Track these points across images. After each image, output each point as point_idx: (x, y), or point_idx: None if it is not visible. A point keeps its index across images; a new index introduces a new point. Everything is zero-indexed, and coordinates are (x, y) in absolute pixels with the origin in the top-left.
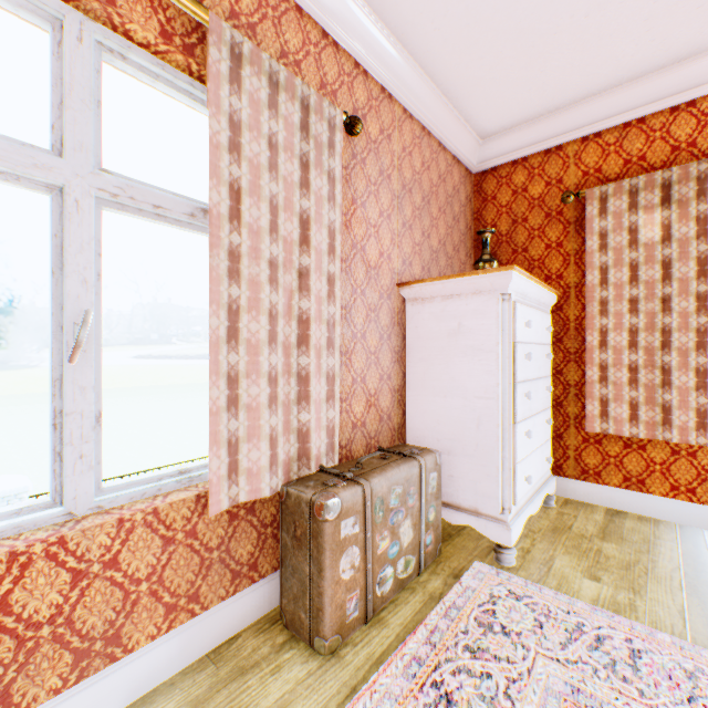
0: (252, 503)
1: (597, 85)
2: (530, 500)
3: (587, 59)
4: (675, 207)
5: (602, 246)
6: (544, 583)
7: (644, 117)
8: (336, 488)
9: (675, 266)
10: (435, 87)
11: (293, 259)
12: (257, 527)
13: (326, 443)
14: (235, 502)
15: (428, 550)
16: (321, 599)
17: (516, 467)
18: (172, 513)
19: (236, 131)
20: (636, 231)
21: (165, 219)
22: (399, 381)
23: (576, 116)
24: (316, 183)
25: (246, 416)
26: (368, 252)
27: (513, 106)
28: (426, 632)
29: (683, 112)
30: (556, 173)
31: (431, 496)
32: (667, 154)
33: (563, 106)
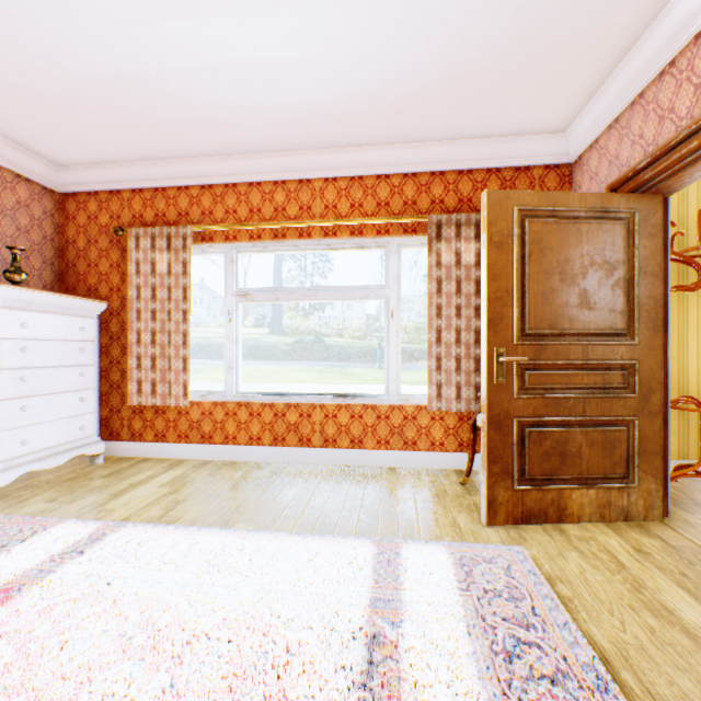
0: None
1: (130, 156)
2: (42, 459)
3: (102, 137)
4: (174, 253)
5: (139, 271)
6: None
7: (166, 188)
8: None
9: (174, 291)
10: None
11: None
12: None
13: None
14: None
15: None
16: None
17: None
18: None
19: None
20: (156, 265)
21: None
22: None
23: (126, 173)
24: None
25: None
26: None
27: (68, 150)
28: None
29: (184, 192)
30: (118, 210)
31: None
32: (177, 216)
33: (116, 162)
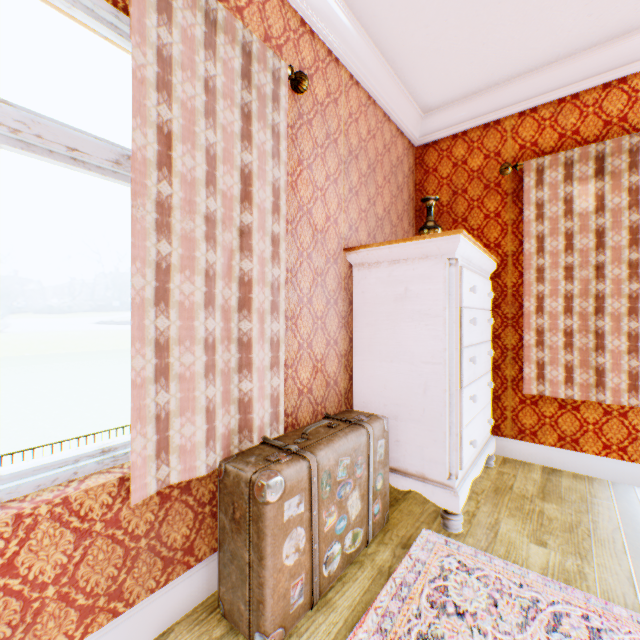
0: (188, 482)
1: (535, 61)
2: (474, 463)
3: (528, 32)
4: (608, 178)
5: (539, 215)
6: (493, 551)
7: (578, 93)
8: (280, 464)
9: (608, 234)
10: (381, 56)
11: (234, 216)
12: (193, 507)
13: (270, 412)
14: (165, 484)
15: (376, 519)
16: (262, 590)
17: (462, 432)
18: (87, 502)
19: (165, 67)
20: (571, 202)
21: (83, 165)
22: (346, 346)
23: (514, 92)
24: (259, 136)
25: (178, 387)
26: (315, 215)
27: (455, 80)
28: (376, 616)
29: (614, 88)
30: (495, 146)
31: (379, 463)
32: (600, 128)
33: (502, 82)
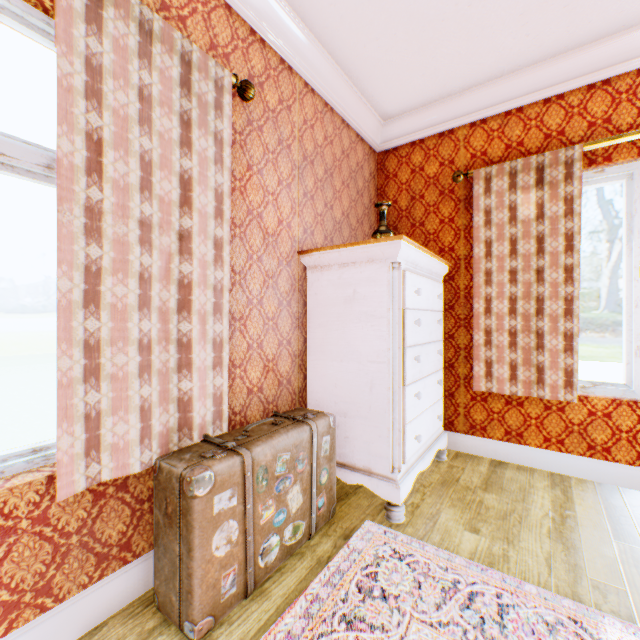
0: (125, 479)
1: (483, 75)
2: (421, 457)
3: (473, 48)
4: (547, 188)
5: (487, 222)
6: (429, 539)
7: (522, 107)
8: (212, 460)
9: (547, 241)
10: (336, 65)
11: (172, 220)
12: (130, 503)
13: (213, 411)
14: (95, 482)
15: (321, 512)
16: (190, 580)
17: (405, 427)
18: (12, 500)
19: (95, 76)
20: (515, 209)
21: (12, 169)
22: (301, 346)
23: (466, 103)
24: (201, 143)
25: (110, 387)
26: (266, 219)
27: (410, 90)
28: (306, 602)
29: (554, 104)
30: (449, 154)
31: (324, 459)
32: (541, 141)
33: (454, 93)
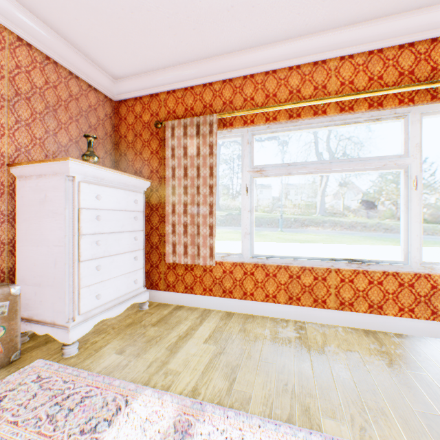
0: None
1: (168, 61)
2: (109, 309)
3: (151, 42)
4: (202, 138)
5: (173, 155)
6: (82, 363)
7: (193, 86)
8: None
9: (202, 169)
10: (52, 31)
11: None
12: None
13: None
14: None
15: None
16: None
17: (81, 290)
18: None
19: None
20: (187, 149)
21: None
22: (12, 236)
23: (163, 78)
24: None
25: None
26: None
27: (123, 61)
28: None
29: (208, 87)
30: (156, 109)
31: (1, 319)
32: (202, 109)
33: (156, 70)
